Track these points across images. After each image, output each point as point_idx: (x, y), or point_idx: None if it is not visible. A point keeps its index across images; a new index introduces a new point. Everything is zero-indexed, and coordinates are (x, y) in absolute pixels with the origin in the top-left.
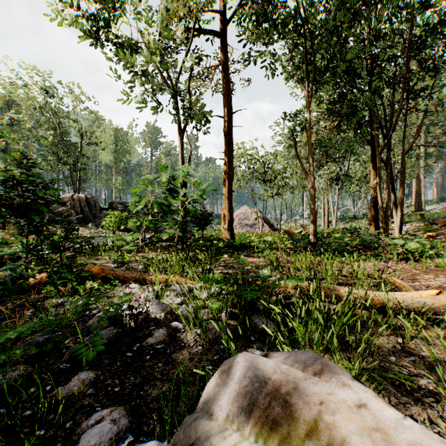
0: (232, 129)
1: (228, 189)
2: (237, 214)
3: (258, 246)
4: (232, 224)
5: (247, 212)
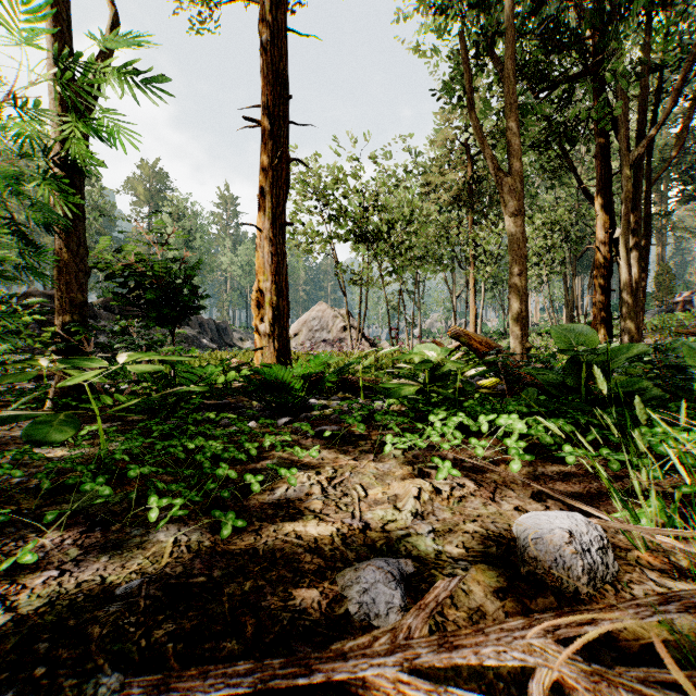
0: (284, 32)
1: (273, 214)
2: (305, 321)
3: (391, 385)
4: (284, 321)
5: (326, 316)
